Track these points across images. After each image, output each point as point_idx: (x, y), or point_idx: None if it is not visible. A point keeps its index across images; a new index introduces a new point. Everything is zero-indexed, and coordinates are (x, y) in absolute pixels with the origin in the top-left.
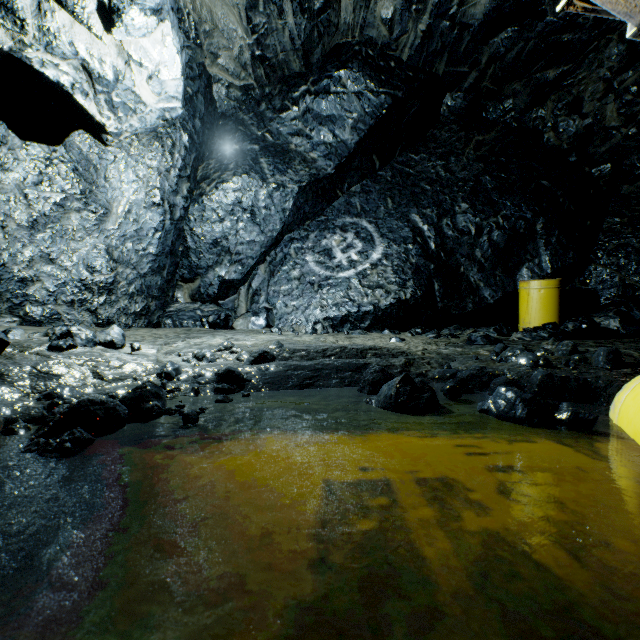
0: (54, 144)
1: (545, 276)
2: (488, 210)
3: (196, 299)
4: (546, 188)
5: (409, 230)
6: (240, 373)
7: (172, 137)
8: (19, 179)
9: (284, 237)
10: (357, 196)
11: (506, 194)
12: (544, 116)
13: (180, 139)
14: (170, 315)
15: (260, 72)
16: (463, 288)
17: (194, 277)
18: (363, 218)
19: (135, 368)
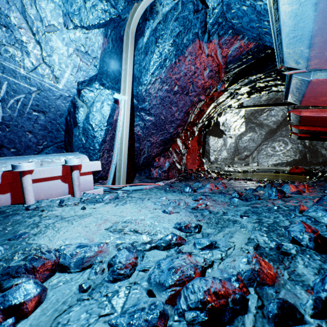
0: (221, 138)
1: None
2: None
3: (239, 159)
4: None
5: (299, 140)
6: (255, 170)
7: None
8: (218, 144)
9: (261, 144)
10: (284, 131)
11: None
12: None
13: None
14: (235, 163)
15: (255, 109)
16: (318, 155)
17: (239, 155)
18: (285, 137)
19: (242, 169)
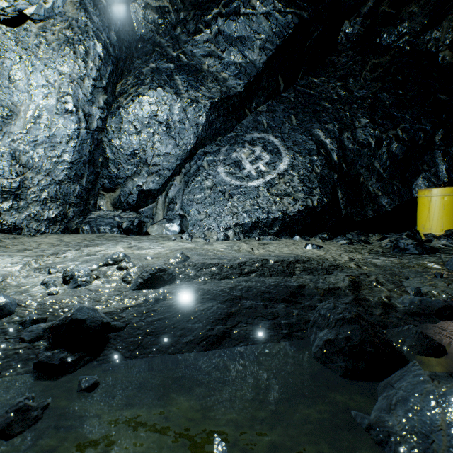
0: None
1: (441, 185)
2: (387, 123)
3: (117, 207)
4: (444, 101)
5: (313, 143)
6: (97, 322)
7: (85, 45)
8: None
9: (198, 151)
10: (263, 115)
11: (404, 108)
12: (438, 37)
13: (94, 48)
14: (88, 221)
15: None
16: (363, 196)
17: (114, 186)
18: (269, 133)
19: None
